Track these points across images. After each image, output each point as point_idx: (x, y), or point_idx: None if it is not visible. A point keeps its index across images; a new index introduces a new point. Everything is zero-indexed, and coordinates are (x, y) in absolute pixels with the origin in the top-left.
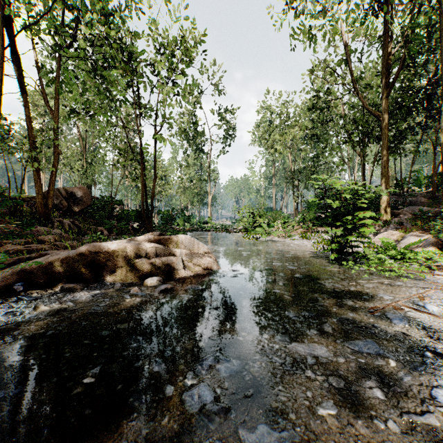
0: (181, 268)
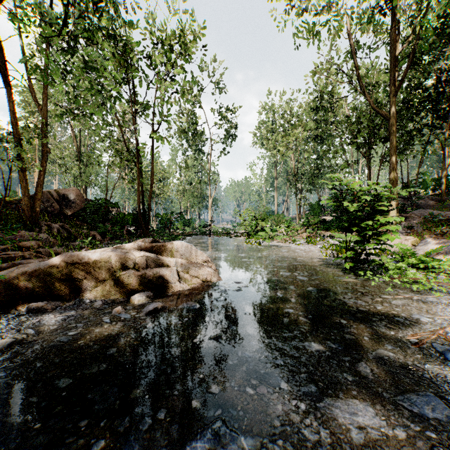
0: (175, 280)
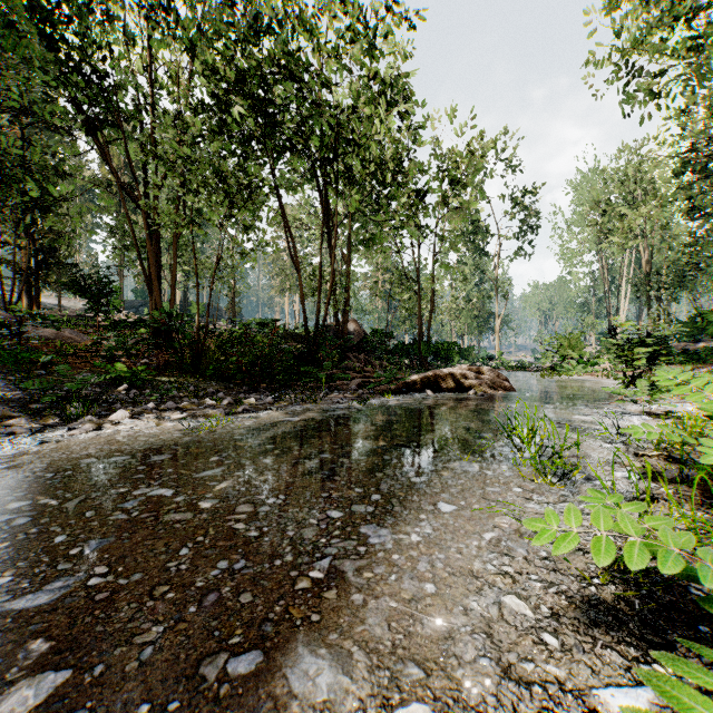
0: (488, 387)
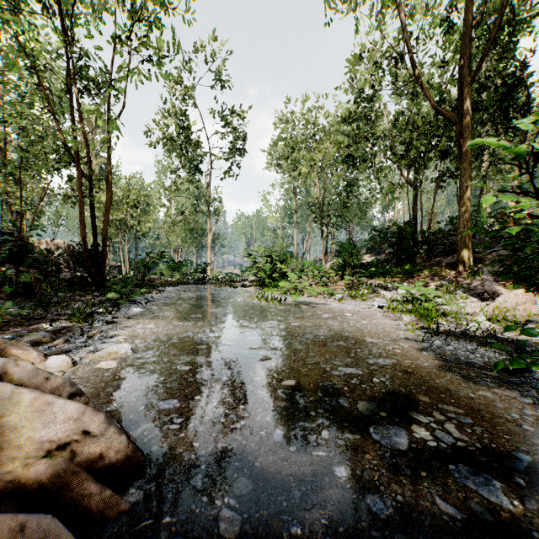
0: None
